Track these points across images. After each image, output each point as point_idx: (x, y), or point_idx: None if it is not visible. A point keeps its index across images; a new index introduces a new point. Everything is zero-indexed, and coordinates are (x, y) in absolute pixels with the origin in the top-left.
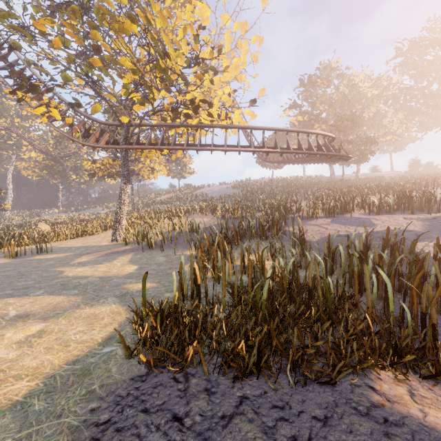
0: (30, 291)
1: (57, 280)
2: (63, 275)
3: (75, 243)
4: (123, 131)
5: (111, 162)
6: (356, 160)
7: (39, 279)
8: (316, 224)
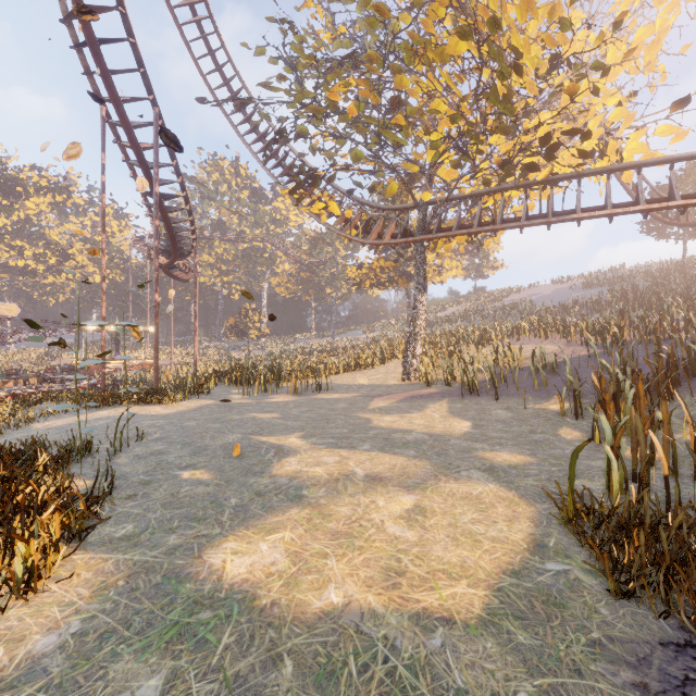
0: (355, 443)
1: (373, 432)
2: (374, 424)
3: (352, 380)
4: (419, 214)
5: (382, 264)
6: None
7: (350, 427)
8: None
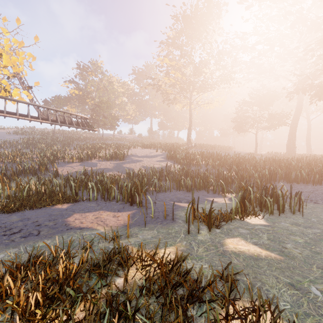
0: None
1: None
2: None
3: None
4: None
5: None
6: (110, 128)
7: None
8: (71, 166)
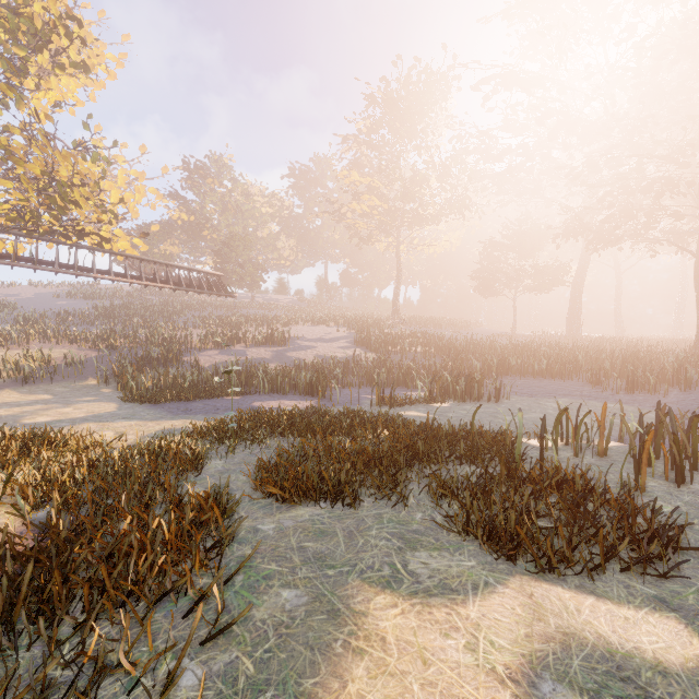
0: None
1: None
2: None
3: None
4: None
5: None
6: (249, 286)
7: None
8: (207, 355)
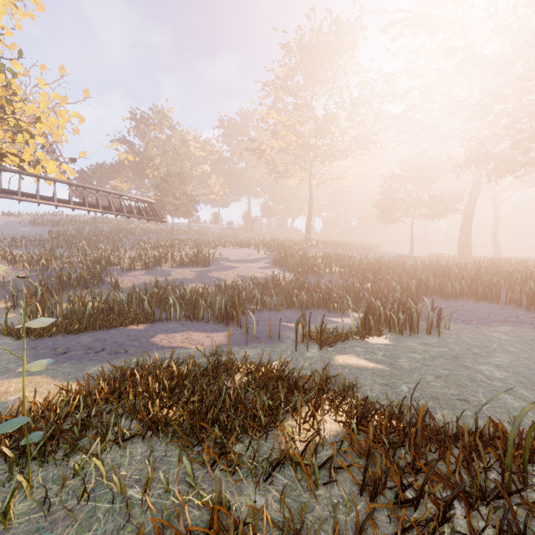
0: None
1: None
2: None
3: None
4: None
5: None
6: (184, 215)
7: None
8: (133, 275)
